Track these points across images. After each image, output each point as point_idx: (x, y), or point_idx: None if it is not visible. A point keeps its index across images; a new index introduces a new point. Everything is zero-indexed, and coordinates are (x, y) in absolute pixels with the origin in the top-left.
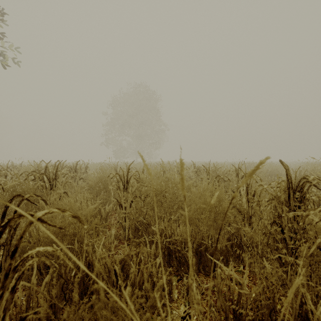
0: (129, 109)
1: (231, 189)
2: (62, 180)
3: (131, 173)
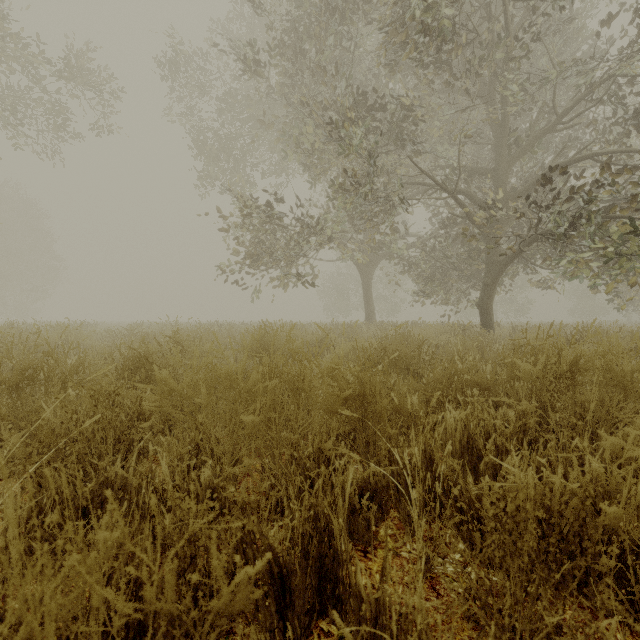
0: None
1: None
2: None
3: None
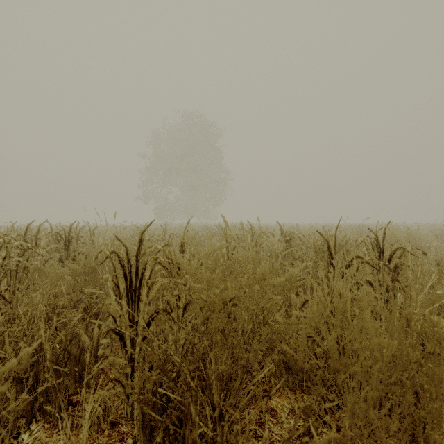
0: (176, 148)
1: (367, 280)
2: (11, 262)
3: (172, 243)
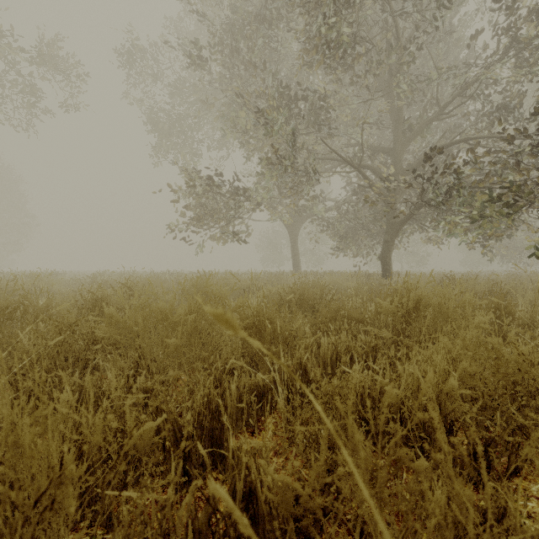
0: None
1: None
2: None
3: None
